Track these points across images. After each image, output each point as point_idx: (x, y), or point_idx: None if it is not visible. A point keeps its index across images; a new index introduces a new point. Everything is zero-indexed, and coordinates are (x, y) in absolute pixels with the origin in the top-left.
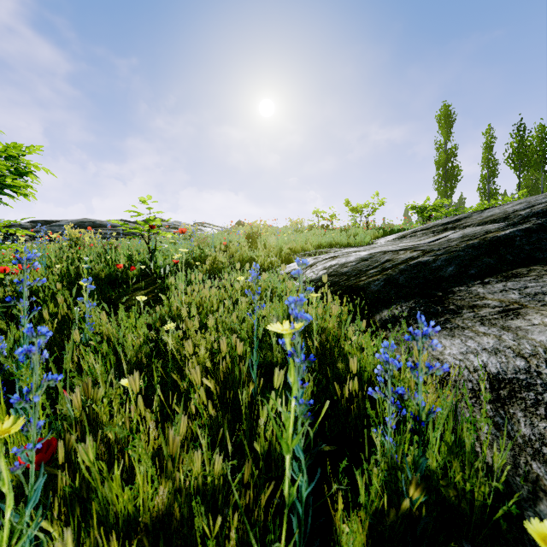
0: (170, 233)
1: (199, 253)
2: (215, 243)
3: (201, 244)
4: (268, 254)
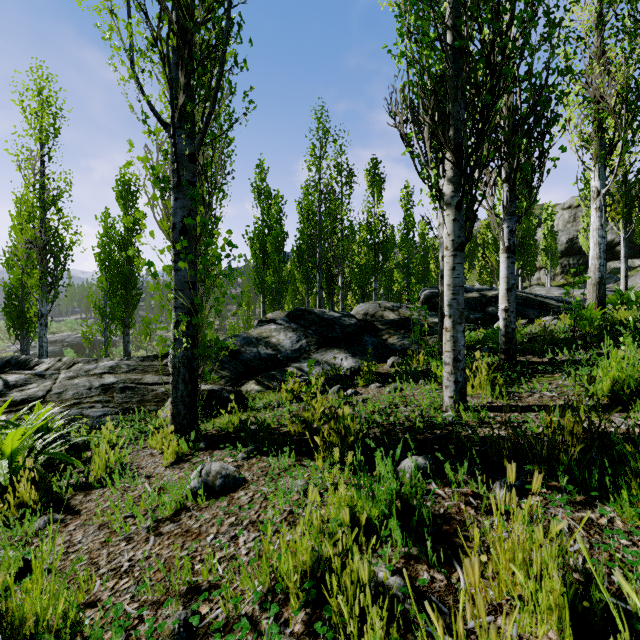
0: None
1: None
2: None
3: None
4: None
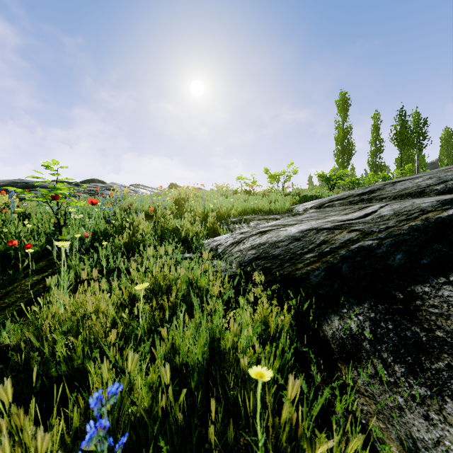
0: (83, 203)
1: (119, 222)
2: (145, 206)
3: (126, 209)
4: (195, 220)
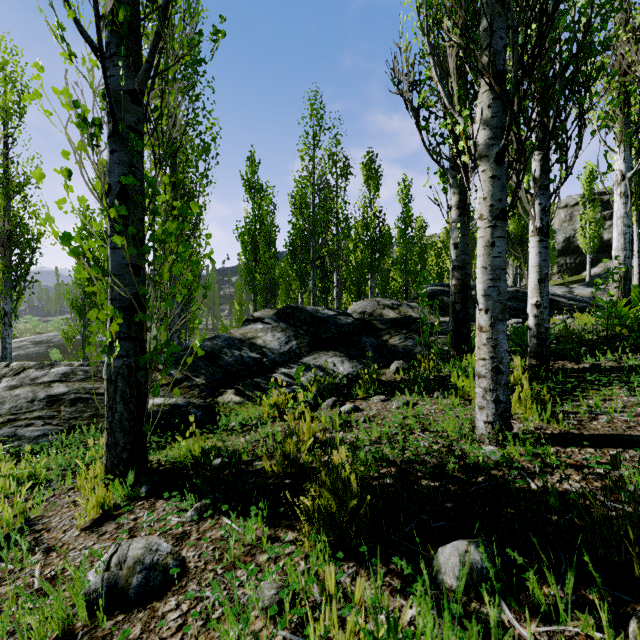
0: None
1: None
2: None
3: None
4: None
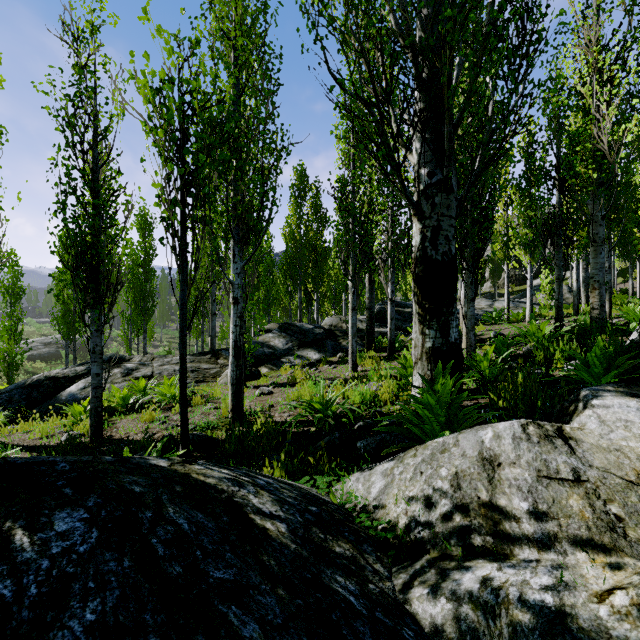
0: None
1: None
2: None
3: None
4: None
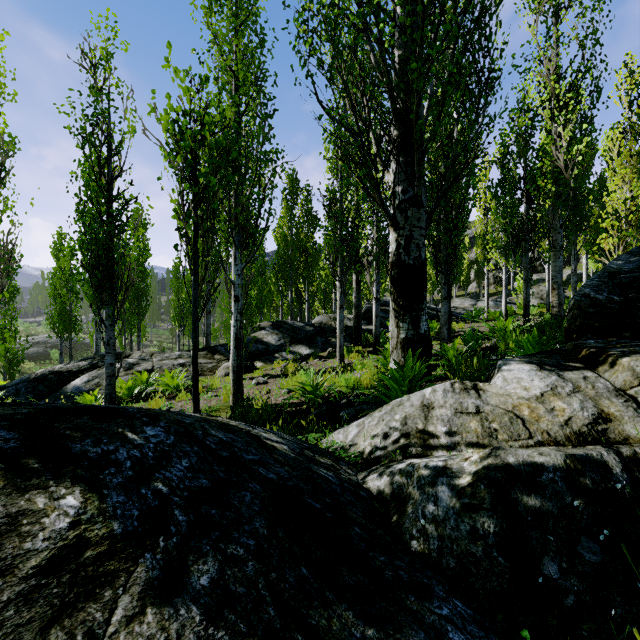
0: None
1: None
2: None
3: None
4: None
